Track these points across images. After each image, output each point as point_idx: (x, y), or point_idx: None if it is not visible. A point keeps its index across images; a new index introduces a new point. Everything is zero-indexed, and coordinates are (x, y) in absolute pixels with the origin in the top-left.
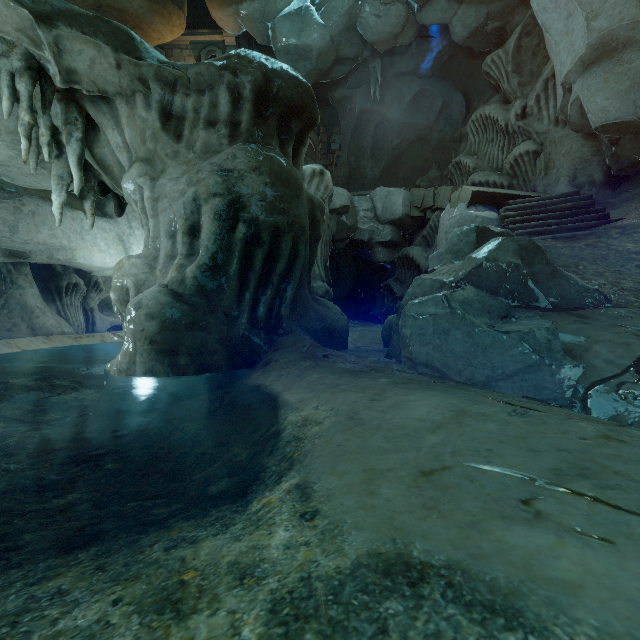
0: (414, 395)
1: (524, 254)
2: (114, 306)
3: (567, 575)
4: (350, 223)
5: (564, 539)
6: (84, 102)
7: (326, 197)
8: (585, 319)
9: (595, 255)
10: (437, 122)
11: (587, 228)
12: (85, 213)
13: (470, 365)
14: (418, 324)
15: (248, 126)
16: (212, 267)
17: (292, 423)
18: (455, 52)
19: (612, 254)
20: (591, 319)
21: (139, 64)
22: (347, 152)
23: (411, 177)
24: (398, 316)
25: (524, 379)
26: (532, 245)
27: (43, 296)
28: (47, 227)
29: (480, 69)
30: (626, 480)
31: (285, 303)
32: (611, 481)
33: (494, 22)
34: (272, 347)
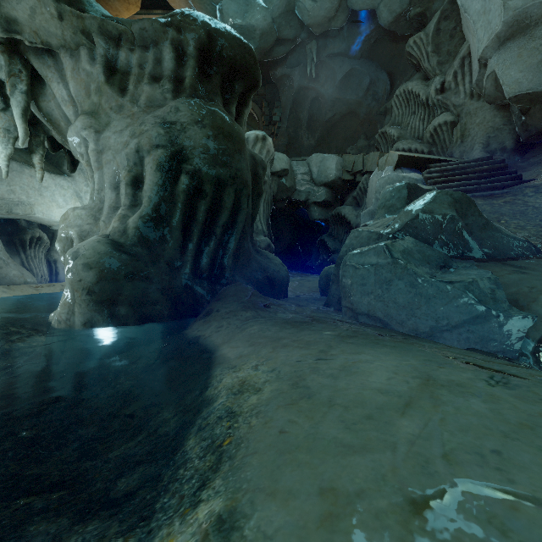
0: (365, 353)
1: (458, 206)
2: (61, 257)
3: None
4: (289, 185)
5: None
6: (28, 55)
7: (268, 160)
8: (522, 269)
9: (514, 211)
10: (365, 98)
11: (503, 187)
12: (34, 167)
13: (413, 316)
14: (359, 274)
15: (192, 82)
16: (155, 218)
17: (227, 387)
18: (381, 36)
19: (530, 210)
20: (528, 269)
21: (82, 16)
22: (286, 124)
23: (342, 146)
24: (336, 266)
25: (470, 330)
26: (465, 198)
27: (8, 249)
28: (5, 183)
29: (402, 51)
30: None
31: (228, 254)
32: None
33: (416, 8)
34: (215, 297)
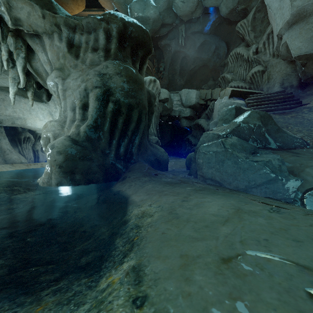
0: (207, 198)
1: (262, 119)
2: (43, 148)
3: None
4: (169, 107)
5: None
6: (26, 37)
7: (157, 93)
8: (297, 154)
9: (296, 121)
10: (212, 57)
11: (291, 108)
12: (28, 98)
13: (236, 179)
14: (207, 157)
15: (115, 51)
16: (95, 126)
17: (135, 215)
18: (222, 21)
19: (305, 121)
20: (301, 154)
21: (55, 16)
22: (167, 72)
23: (199, 84)
24: (195, 153)
25: (267, 187)
26: (267, 115)
27: (11, 143)
28: (11, 107)
29: (234, 30)
30: None
31: (135, 146)
32: None
33: (241, 5)
34: (127, 169)
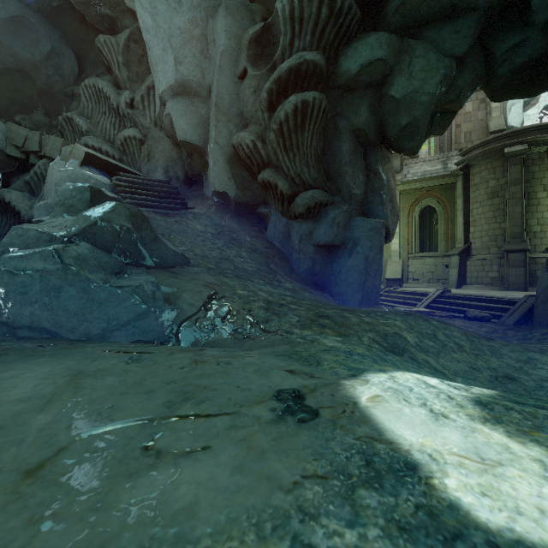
0: (13, 369)
1: (135, 220)
2: None
3: (186, 499)
4: None
5: (181, 465)
6: None
7: None
8: (177, 275)
9: (180, 229)
10: (45, 65)
11: (175, 209)
12: None
13: (86, 321)
14: (19, 281)
15: None
16: None
17: None
18: (67, 6)
19: (190, 230)
20: (180, 275)
21: None
22: None
23: (8, 109)
24: None
25: (136, 326)
26: (141, 214)
27: None
28: None
29: (93, 42)
30: (210, 391)
31: None
32: (203, 396)
33: (107, 9)
34: None
